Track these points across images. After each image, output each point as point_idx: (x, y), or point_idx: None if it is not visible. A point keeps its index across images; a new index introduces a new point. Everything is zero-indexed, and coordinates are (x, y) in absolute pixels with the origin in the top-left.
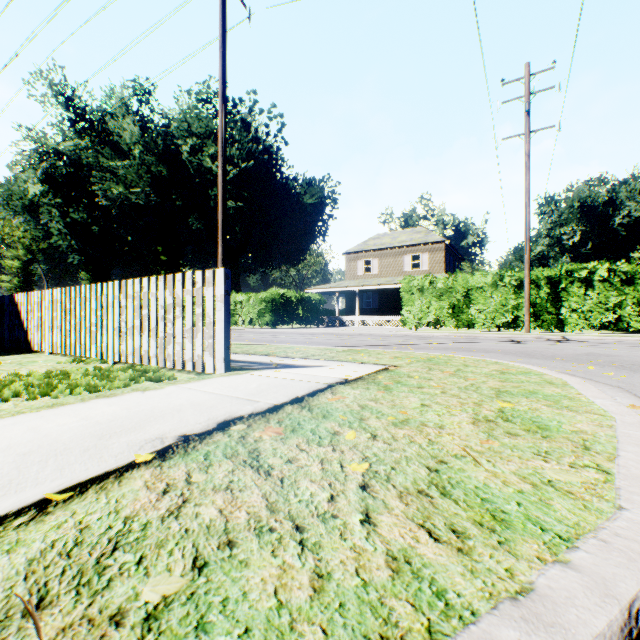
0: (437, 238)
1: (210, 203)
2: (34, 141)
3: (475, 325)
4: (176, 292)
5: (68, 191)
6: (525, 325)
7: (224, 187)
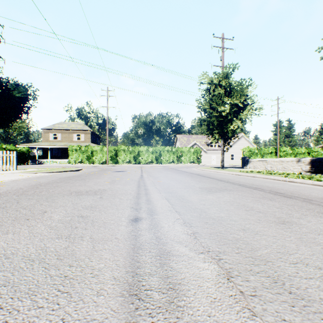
0: (88, 128)
1: None
2: None
3: (95, 163)
4: (0, 155)
5: None
6: (107, 162)
7: None
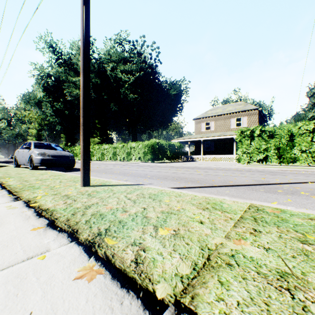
0: (252, 107)
1: (121, 96)
2: (38, 70)
3: (297, 161)
4: None
5: (54, 94)
6: None
7: (85, 12)
